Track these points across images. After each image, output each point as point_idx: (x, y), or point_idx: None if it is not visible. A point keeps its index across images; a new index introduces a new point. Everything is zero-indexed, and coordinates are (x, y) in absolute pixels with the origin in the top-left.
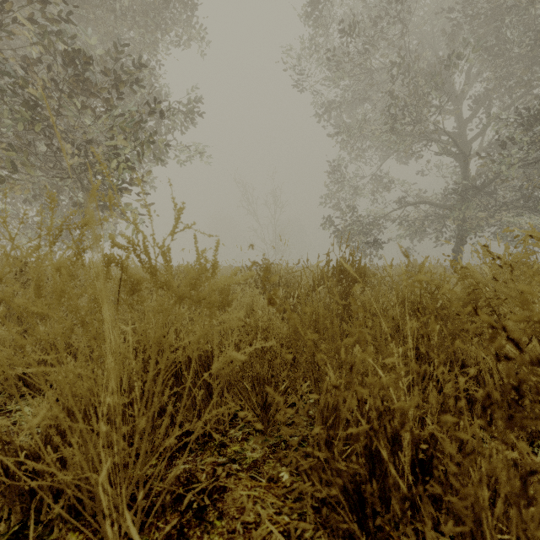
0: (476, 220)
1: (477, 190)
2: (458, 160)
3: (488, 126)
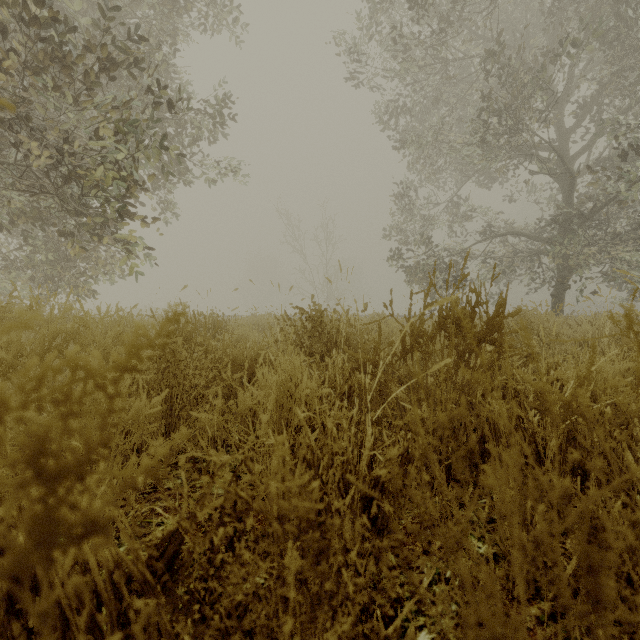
0: (583, 257)
1: (585, 218)
2: (559, 181)
3: (603, 134)
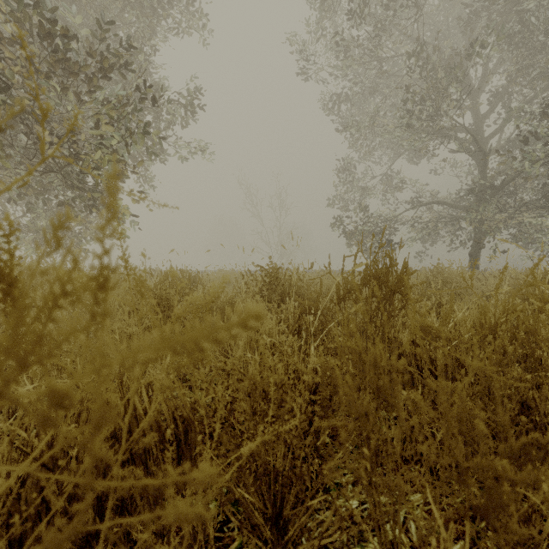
0: (495, 222)
1: (496, 189)
2: (475, 158)
3: (510, 120)
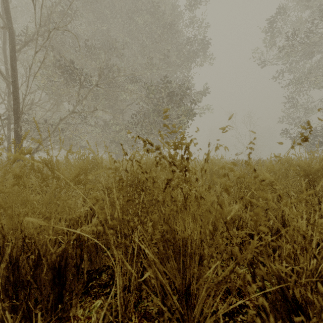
0: None
1: None
2: None
3: None
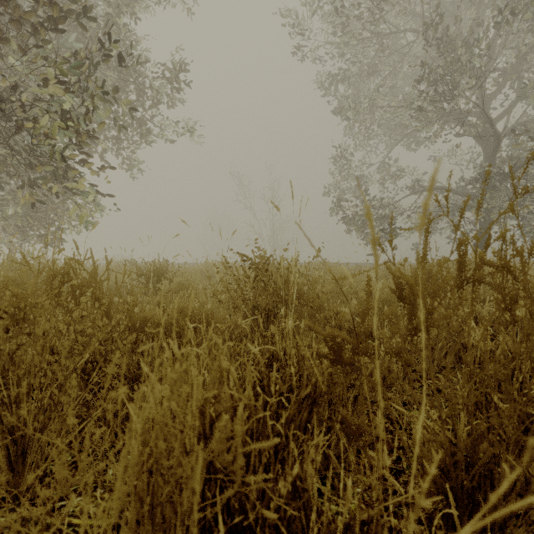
0: None
1: (505, 175)
2: (480, 143)
3: (526, 97)
